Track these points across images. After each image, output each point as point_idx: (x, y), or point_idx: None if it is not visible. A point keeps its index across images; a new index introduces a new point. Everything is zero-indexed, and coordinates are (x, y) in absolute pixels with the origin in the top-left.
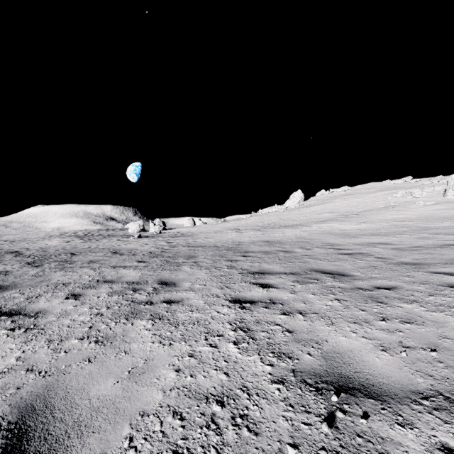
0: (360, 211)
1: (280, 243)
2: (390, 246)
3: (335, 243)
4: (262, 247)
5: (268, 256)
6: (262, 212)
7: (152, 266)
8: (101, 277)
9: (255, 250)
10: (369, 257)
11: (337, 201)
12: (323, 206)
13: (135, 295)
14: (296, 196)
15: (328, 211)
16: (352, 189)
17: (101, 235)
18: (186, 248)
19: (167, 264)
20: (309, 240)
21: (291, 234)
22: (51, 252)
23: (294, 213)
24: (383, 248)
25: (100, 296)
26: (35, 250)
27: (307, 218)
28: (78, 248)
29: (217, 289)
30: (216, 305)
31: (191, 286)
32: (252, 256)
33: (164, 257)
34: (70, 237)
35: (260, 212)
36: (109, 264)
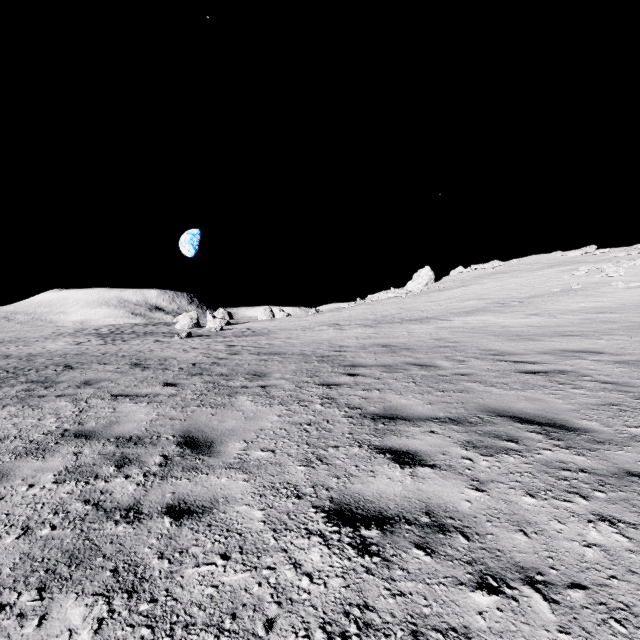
0: (523, 296)
1: (408, 349)
2: (608, 357)
3: (504, 350)
4: (379, 357)
5: (393, 375)
6: (372, 299)
7: (185, 395)
8: (77, 423)
9: (367, 361)
10: (586, 381)
11: (485, 283)
12: (465, 290)
13: (114, 481)
14: (422, 276)
15: (473, 297)
16: (505, 265)
17: (134, 333)
18: (254, 357)
19: (211, 392)
20: (455, 343)
21: (421, 333)
22: (36, 363)
23: (421, 301)
24: (598, 361)
25: (35, 484)
26: (17, 358)
27: (442, 307)
28: (85, 355)
29: (298, 467)
30: (293, 531)
31: (243, 453)
32: (364, 375)
33: (214, 374)
34: (87, 337)
35: (370, 299)
36: (112, 389)
